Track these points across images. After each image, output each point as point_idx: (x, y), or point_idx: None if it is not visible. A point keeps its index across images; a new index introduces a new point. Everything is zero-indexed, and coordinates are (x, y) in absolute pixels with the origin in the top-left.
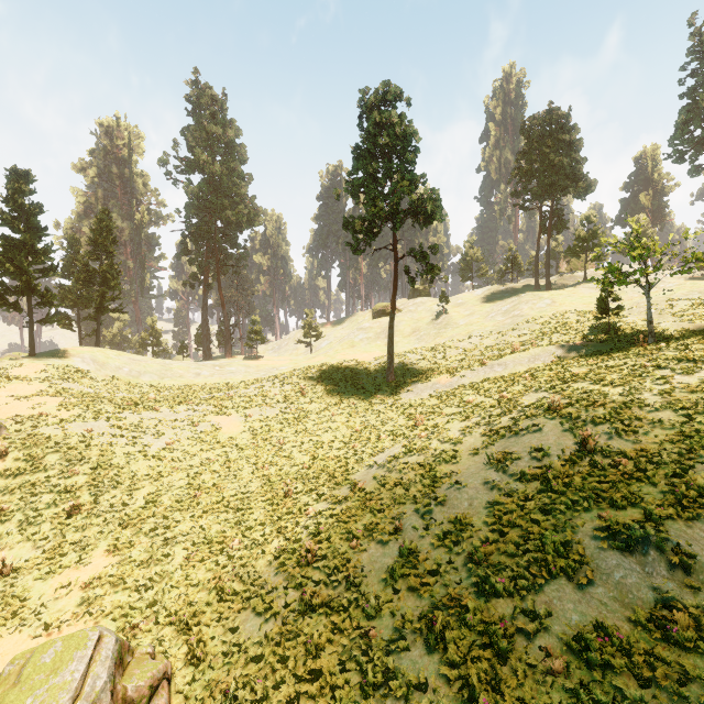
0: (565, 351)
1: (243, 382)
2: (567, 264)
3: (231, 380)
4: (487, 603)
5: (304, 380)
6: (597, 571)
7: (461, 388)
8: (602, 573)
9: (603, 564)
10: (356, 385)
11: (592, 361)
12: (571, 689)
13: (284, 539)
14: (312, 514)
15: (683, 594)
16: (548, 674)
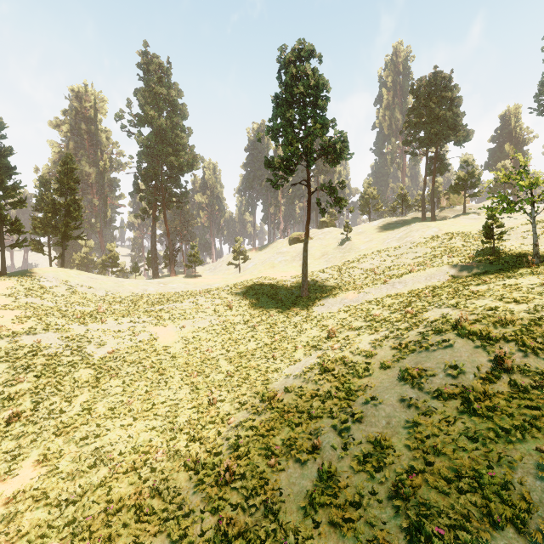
0: (458, 271)
1: (182, 296)
2: (447, 200)
3: (172, 294)
4: None
5: (231, 295)
6: None
7: (367, 303)
8: None
9: None
10: (276, 300)
11: (487, 279)
12: None
13: (205, 450)
14: (234, 424)
15: None
16: None
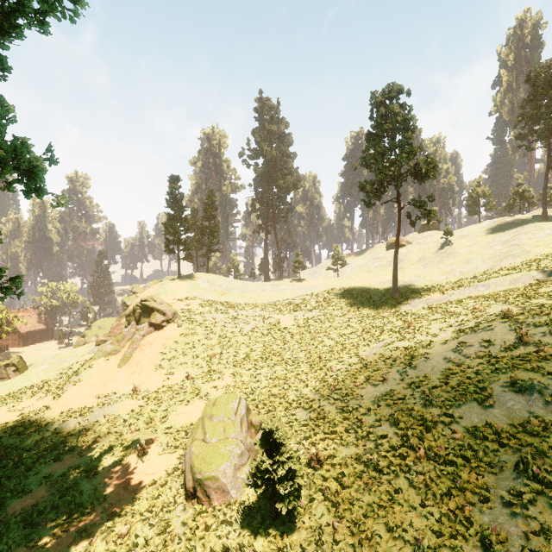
0: (545, 275)
1: (291, 295)
2: None
3: (283, 294)
4: (426, 410)
5: (331, 294)
6: (497, 402)
7: (448, 303)
8: (500, 403)
9: (502, 399)
10: (369, 299)
11: None
12: (462, 445)
13: (318, 381)
14: (335, 370)
15: (547, 415)
16: (451, 439)
